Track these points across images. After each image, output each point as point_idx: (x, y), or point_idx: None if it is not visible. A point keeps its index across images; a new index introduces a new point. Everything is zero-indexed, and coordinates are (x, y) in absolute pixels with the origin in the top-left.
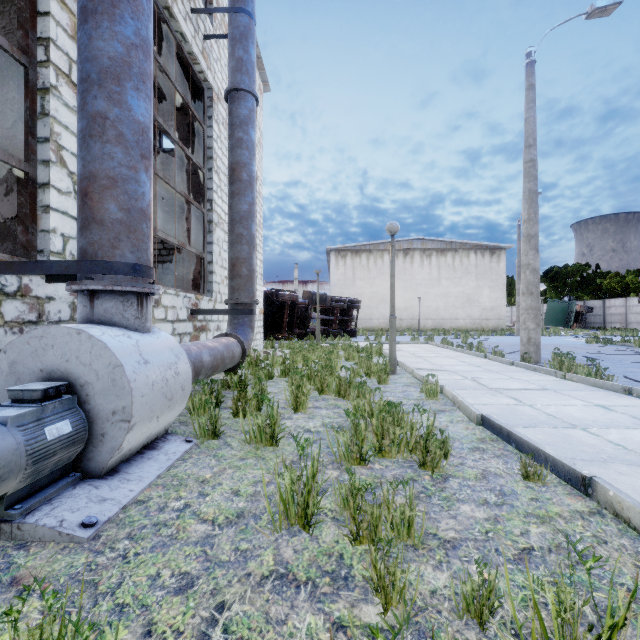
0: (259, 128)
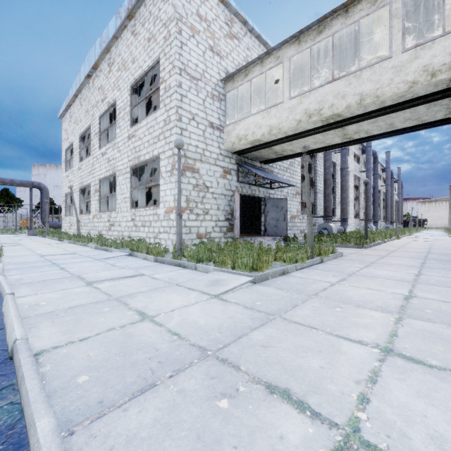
0: None
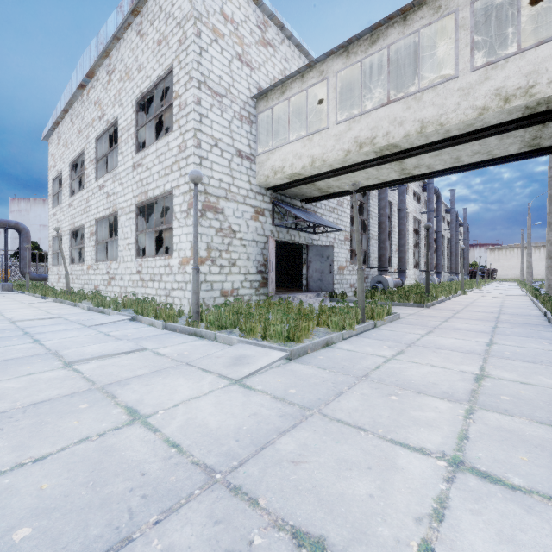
0: None
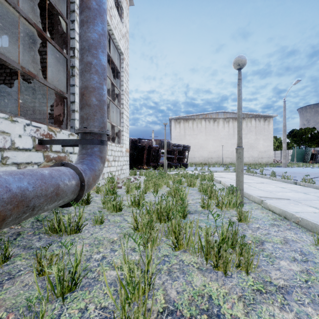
0: (125, 26)
